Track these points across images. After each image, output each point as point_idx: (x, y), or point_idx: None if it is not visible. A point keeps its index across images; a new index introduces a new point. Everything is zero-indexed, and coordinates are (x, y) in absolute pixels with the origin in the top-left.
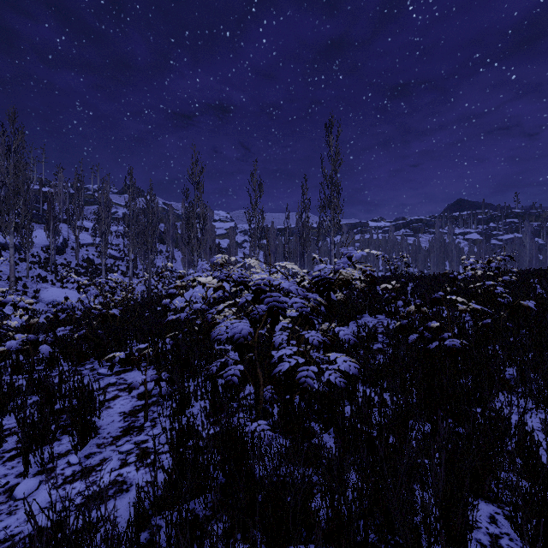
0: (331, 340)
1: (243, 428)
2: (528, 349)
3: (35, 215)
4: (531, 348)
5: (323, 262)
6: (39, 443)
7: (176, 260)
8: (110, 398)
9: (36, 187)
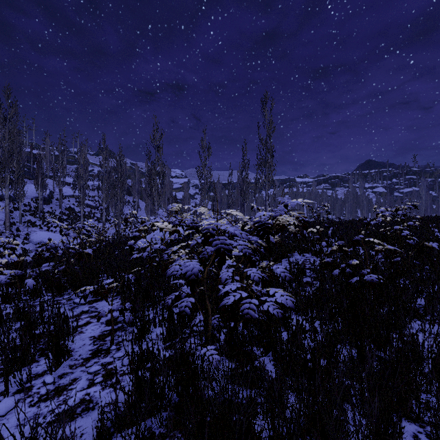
0: (269, 276)
1: (194, 353)
2: (435, 283)
3: (27, 172)
4: (436, 282)
5: (259, 210)
6: (18, 366)
7: (141, 209)
8: (83, 324)
9: (28, 150)
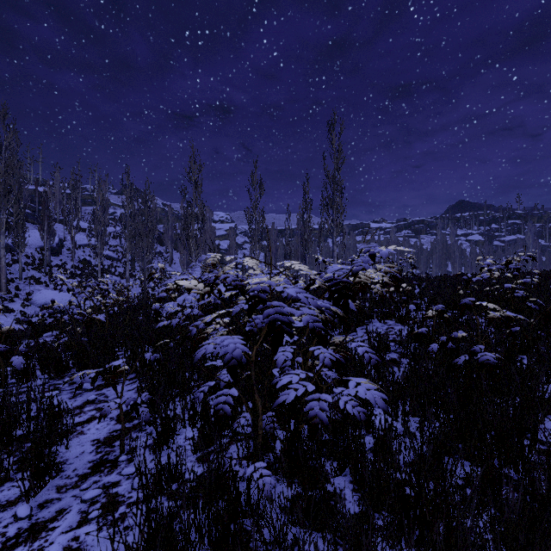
0: (345, 356)
1: (236, 476)
2: None
3: (30, 215)
4: None
5: (326, 263)
6: None
7: (175, 262)
8: (85, 420)
9: (32, 187)
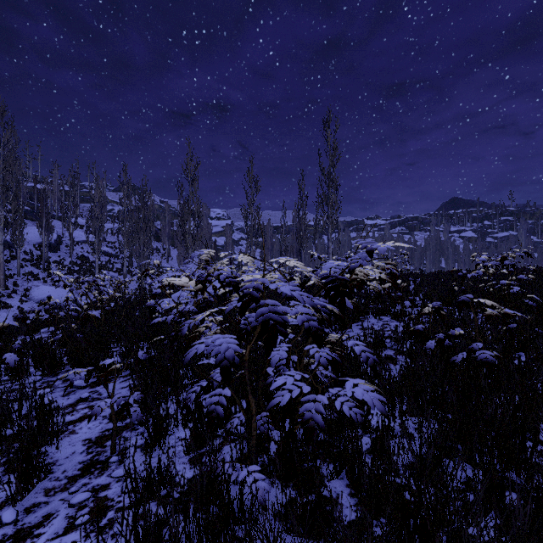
0: (341, 355)
1: (228, 482)
2: None
3: (29, 212)
4: None
5: (321, 259)
6: None
7: (172, 258)
8: (77, 419)
9: (31, 185)
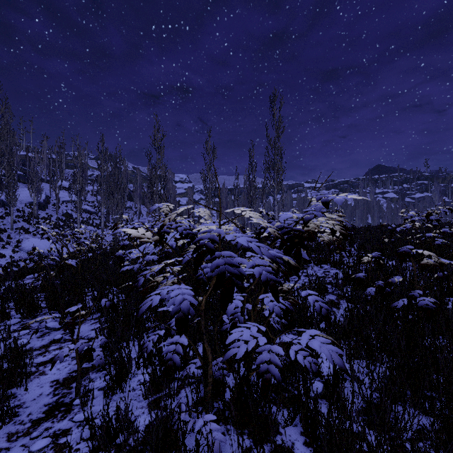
0: (293, 303)
1: (184, 435)
2: None
3: (22, 176)
4: None
5: (269, 215)
6: None
7: (143, 215)
8: (48, 360)
9: (24, 153)
